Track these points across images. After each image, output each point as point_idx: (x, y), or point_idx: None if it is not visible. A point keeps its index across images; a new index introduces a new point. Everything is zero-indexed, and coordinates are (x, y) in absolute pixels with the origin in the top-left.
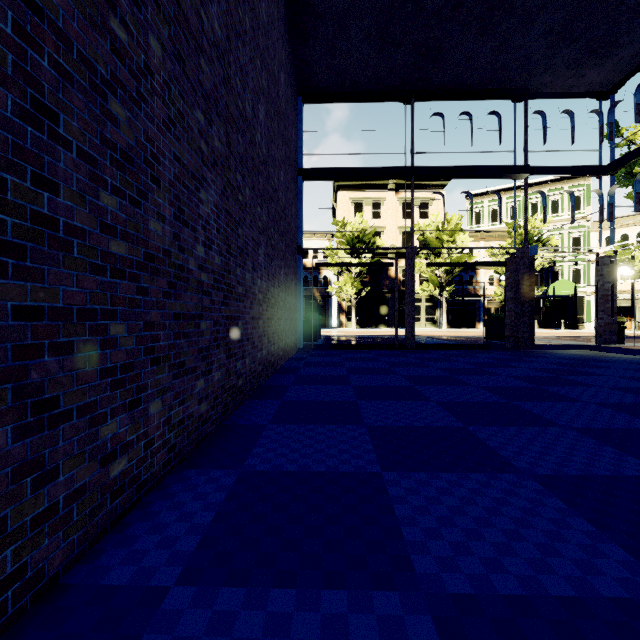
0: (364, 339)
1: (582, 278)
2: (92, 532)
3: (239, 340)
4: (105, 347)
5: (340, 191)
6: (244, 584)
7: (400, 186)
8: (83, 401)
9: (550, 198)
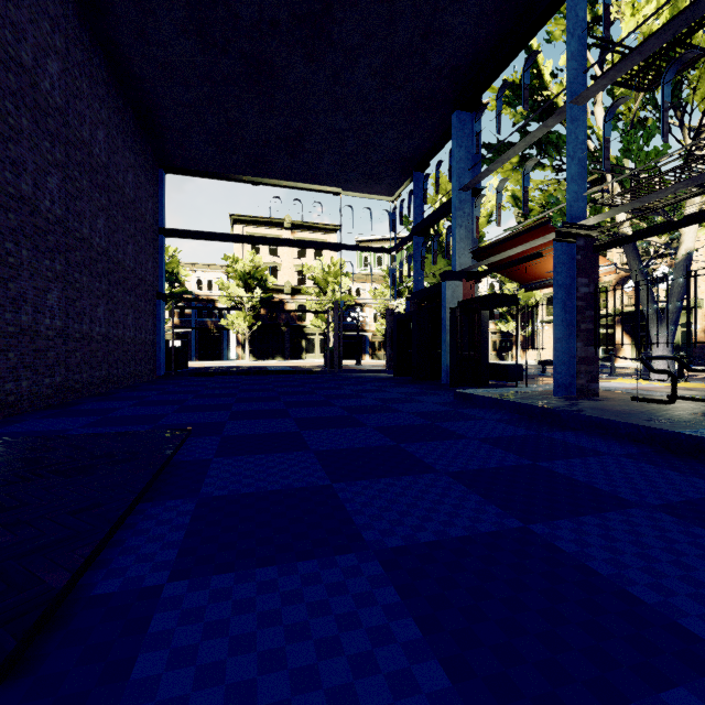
0: (230, 368)
1: None
2: (4, 414)
3: (77, 363)
4: (8, 360)
5: (236, 225)
6: (55, 418)
7: (296, 226)
8: (2, 375)
9: None
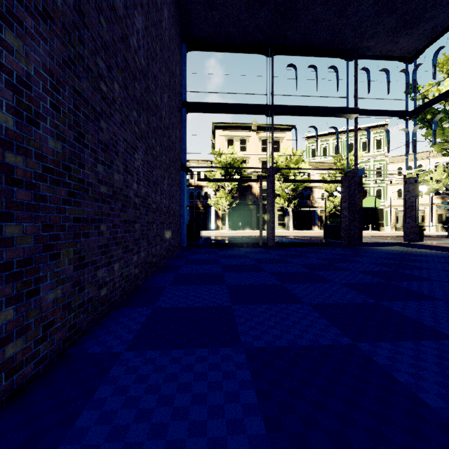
0: (235, 239)
1: (382, 196)
2: None
3: (102, 245)
4: None
5: (217, 130)
6: None
7: (260, 128)
8: None
9: (361, 140)
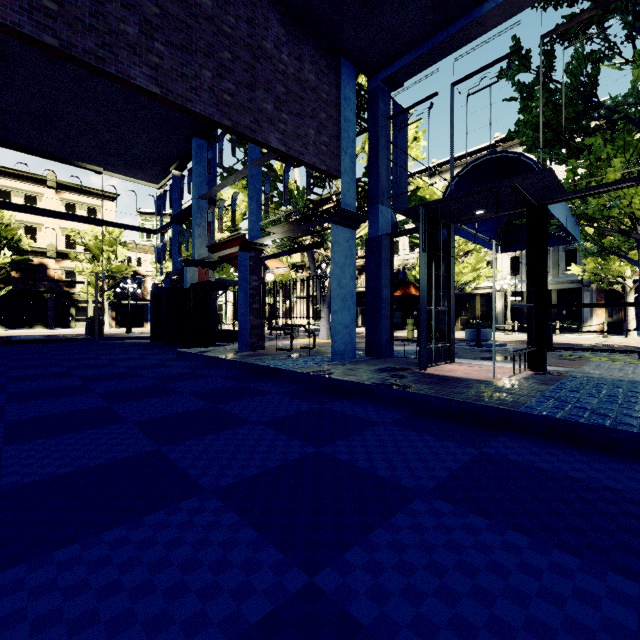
0: None
1: (222, 291)
2: None
3: None
4: None
5: None
6: None
7: (63, 186)
8: None
9: None
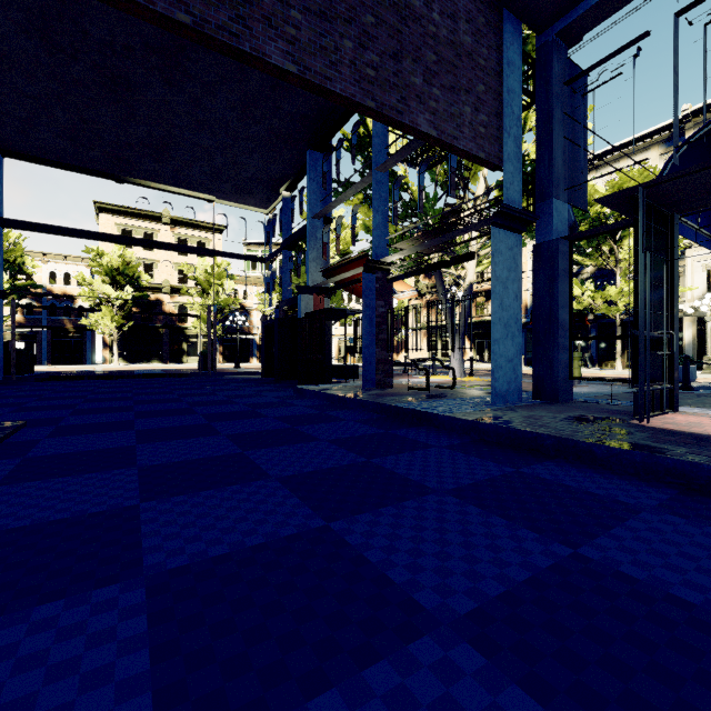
0: (90, 373)
1: None
2: None
3: None
4: None
5: (103, 214)
6: None
7: (176, 222)
8: None
9: None
